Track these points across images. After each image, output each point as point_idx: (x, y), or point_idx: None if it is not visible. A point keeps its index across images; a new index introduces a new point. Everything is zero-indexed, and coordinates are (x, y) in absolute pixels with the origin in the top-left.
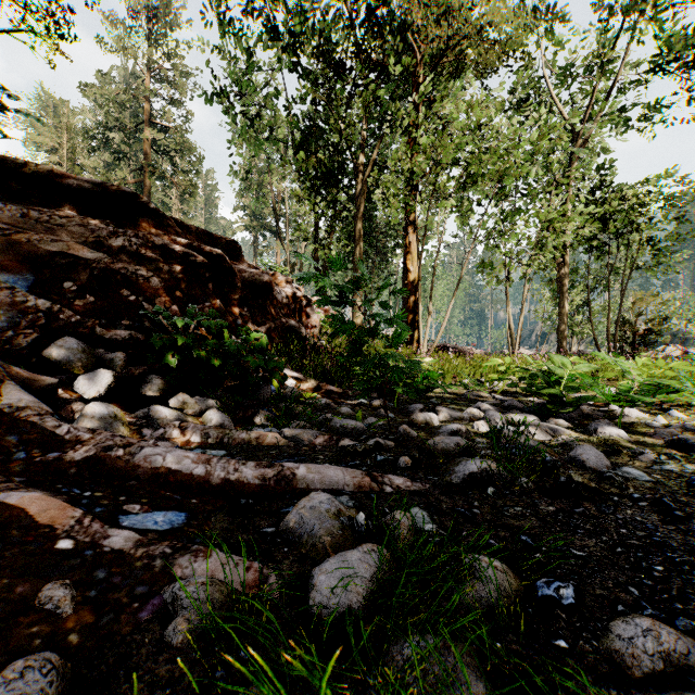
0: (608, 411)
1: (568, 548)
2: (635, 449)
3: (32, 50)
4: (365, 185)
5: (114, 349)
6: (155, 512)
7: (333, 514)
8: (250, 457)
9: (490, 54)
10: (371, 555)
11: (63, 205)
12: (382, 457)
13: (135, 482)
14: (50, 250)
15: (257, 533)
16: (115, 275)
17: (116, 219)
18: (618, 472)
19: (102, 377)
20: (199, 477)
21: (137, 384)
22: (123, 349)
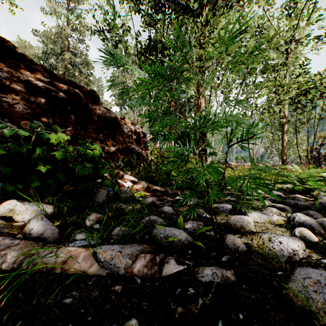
0: None
1: None
2: None
3: None
4: None
5: None
6: None
7: None
8: None
9: None
10: None
11: None
12: None
13: None
14: None
15: None
16: None
17: None
18: None
19: None
20: None
21: None
22: None
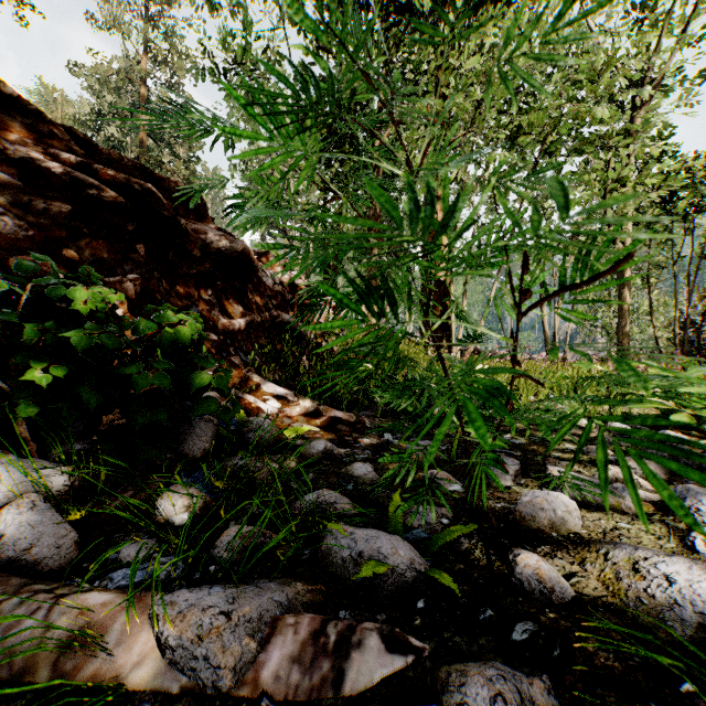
0: None
1: None
2: None
3: None
4: None
5: None
6: None
7: None
8: None
9: None
10: None
11: None
12: None
13: None
14: None
15: None
16: None
17: None
18: None
19: None
20: None
21: None
22: None
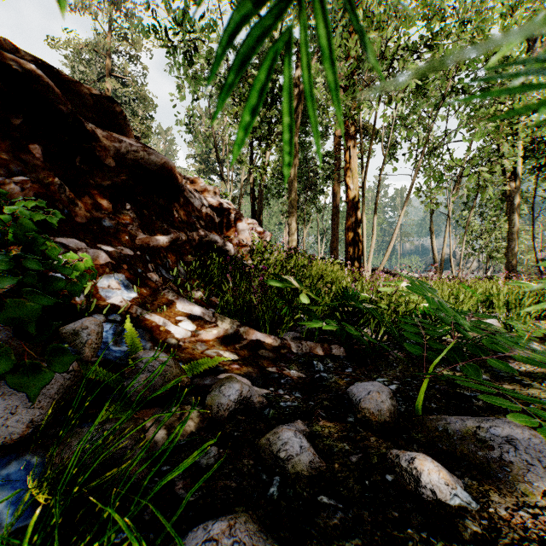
0: None
1: None
2: None
3: None
4: (301, 98)
5: None
6: None
7: None
8: None
9: None
10: None
11: None
12: None
13: None
14: None
15: None
16: None
17: None
18: None
19: None
20: None
21: None
22: None
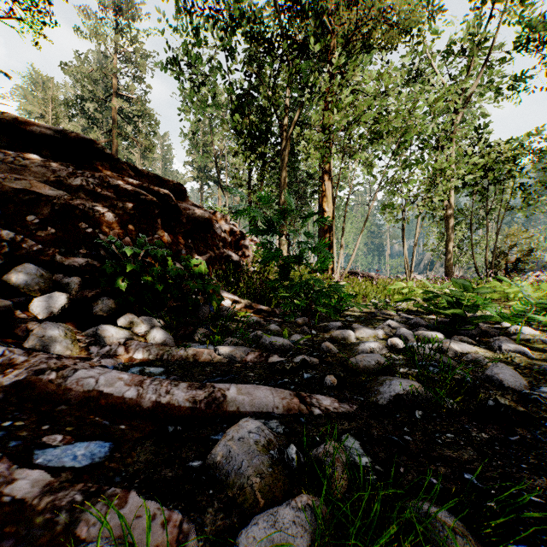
0: (501, 328)
1: (520, 492)
2: (544, 366)
3: (19, 32)
4: (289, 141)
5: (72, 274)
6: (77, 443)
7: (263, 446)
8: (185, 375)
9: (391, 33)
10: (307, 512)
11: (28, 149)
12: (309, 375)
13: (64, 407)
14: (14, 187)
15: (182, 468)
16: (74, 210)
17: (76, 163)
18: (540, 394)
19: (56, 299)
20: (130, 400)
21: (91, 305)
22: (80, 274)
